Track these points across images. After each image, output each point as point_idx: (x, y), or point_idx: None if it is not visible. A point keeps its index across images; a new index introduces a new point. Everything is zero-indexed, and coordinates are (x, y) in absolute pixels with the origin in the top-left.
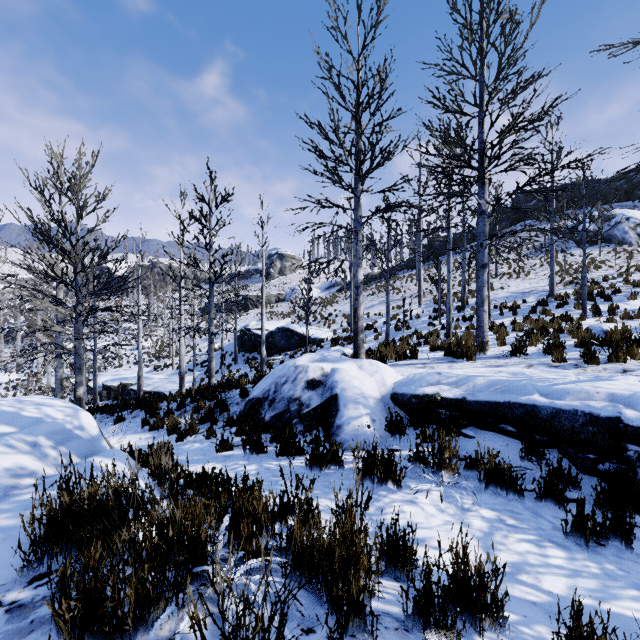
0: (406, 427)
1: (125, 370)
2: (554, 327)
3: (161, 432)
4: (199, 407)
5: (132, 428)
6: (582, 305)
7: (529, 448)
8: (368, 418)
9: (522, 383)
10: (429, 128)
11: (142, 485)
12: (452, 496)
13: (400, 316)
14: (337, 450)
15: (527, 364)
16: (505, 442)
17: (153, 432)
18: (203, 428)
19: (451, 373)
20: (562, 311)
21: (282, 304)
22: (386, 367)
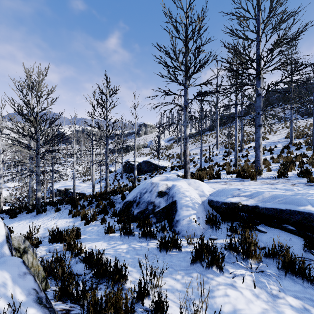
0: (220, 224)
1: (68, 181)
2: (297, 161)
3: (78, 218)
4: (99, 204)
5: (63, 215)
6: (312, 148)
7: (310, 244)
8: (195, 216)
9: (297, 197)
10: (227, 48)
11: (17, 296)
12: (261, 281)
13: (207, 155)
14: (177, 239)
15: (291, 183)
16: (288, 237)
17: (74, 218)
18: (100, 217)
19: (246, 189)
20: (299, 152)
21: (145, 149)
22: (204, 184)
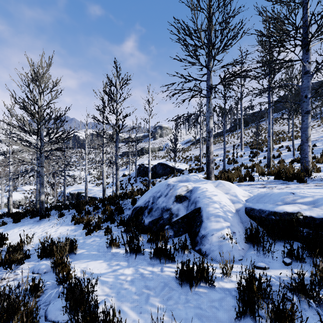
0: (271, 244)
1: (82, 185)
2: None
3: (81, 226)
4: (105, 210)
5: (66, 221)
6: None
7: None
8: (229, 230)
9: None
10: (263, 16)
11: None
12: None
13: (229, 156)
14: (207, 268)
15: None
16: None
17: (76, 225)
18: (105, 225)
19: (304, 193)
20: None
21: (161, 152)
22: (236, 186)
